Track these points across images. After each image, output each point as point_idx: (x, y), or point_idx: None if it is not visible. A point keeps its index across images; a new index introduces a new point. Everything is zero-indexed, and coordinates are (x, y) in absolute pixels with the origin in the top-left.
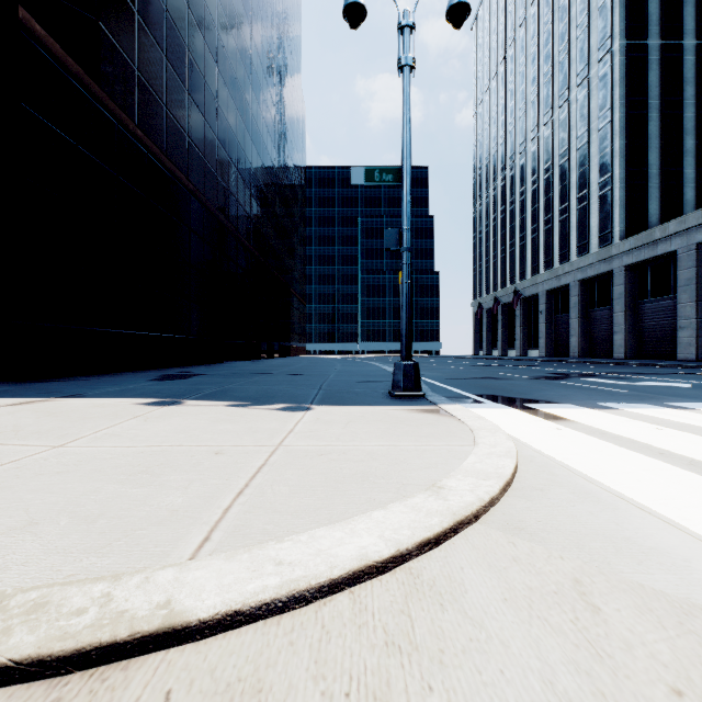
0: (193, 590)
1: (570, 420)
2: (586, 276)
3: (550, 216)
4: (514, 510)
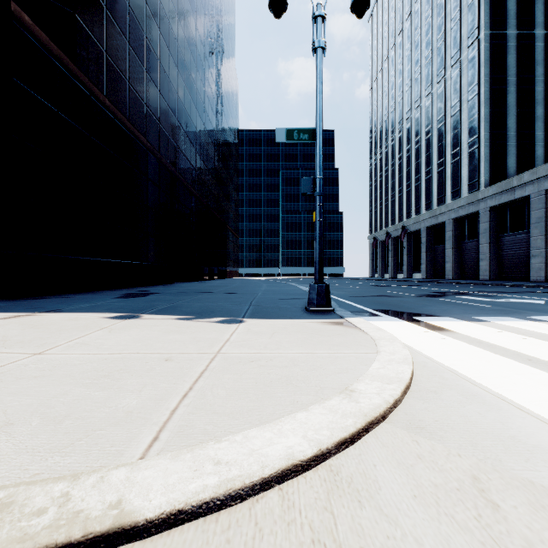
0: (142, 490)
1: (452, 331)
2: (458, 216)
3: (430, 168)
4: (415, 410)
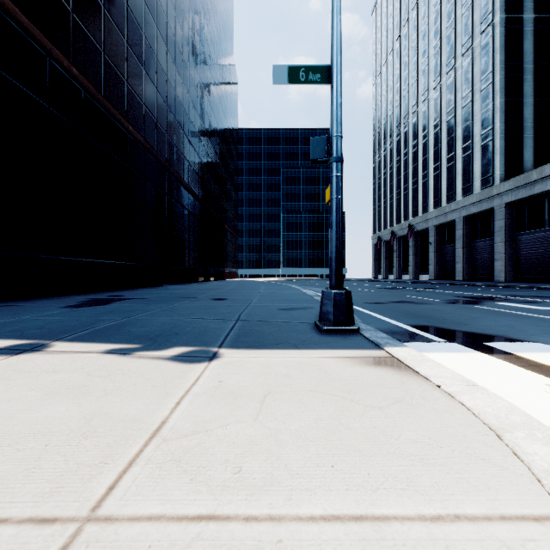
0: None
1: None
2: (470, 213)
3: (438, 164)
4: None
